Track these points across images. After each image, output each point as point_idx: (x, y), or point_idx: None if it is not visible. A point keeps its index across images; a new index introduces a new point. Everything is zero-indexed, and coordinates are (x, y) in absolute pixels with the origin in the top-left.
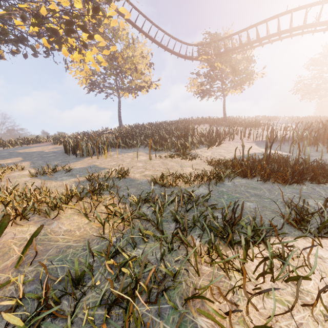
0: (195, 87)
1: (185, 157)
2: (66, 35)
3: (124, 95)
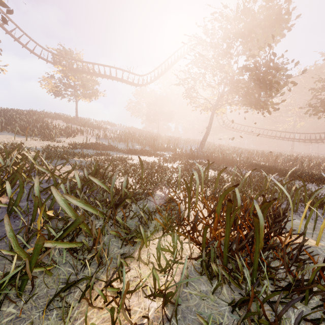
0: (50, 86)
1: (54, 141)
2: None
3: None
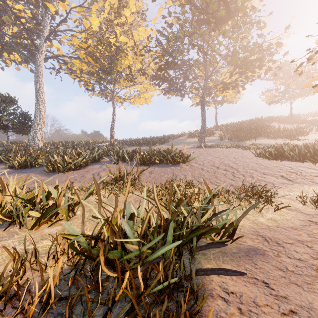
0: (269, 98)
1: (300, 140)
2: (232, 89)
3: (210, 104)
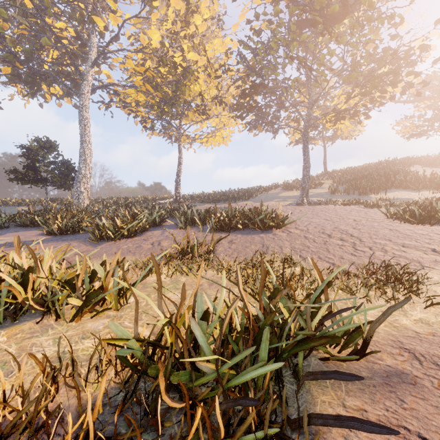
0: (408, 130)
1: None
2: (350, 118)
3: (316, 142)
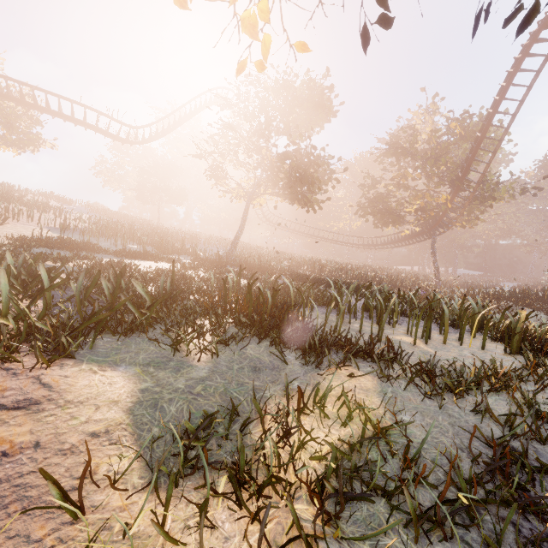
0: None
1: None
2: None
3: None
